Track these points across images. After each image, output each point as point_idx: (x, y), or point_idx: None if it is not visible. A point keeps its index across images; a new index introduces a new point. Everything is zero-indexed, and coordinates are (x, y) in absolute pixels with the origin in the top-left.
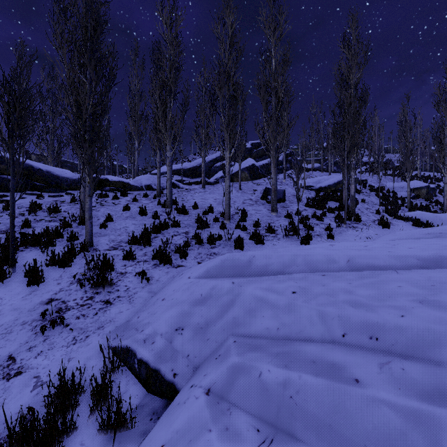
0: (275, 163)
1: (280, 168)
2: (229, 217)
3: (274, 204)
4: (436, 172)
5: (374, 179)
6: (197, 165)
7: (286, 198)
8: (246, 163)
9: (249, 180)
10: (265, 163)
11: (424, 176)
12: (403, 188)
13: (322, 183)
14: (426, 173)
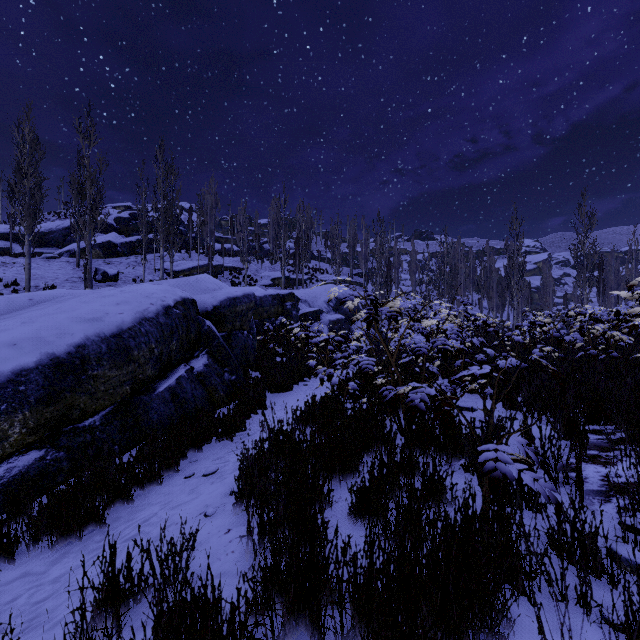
0: (90, 247)
1: (152, 248)
2: (29, 290)
3: (88, 282)
4: (329, 265)
5: (255, 268)
6: (44, 230)
7: (125, 278)
8: (103, 238)
9: (103, 258)
10: (129, 240)
11: (316, 268)
12: (270, 277)
13: (178, 267)
14: (325, 265)
